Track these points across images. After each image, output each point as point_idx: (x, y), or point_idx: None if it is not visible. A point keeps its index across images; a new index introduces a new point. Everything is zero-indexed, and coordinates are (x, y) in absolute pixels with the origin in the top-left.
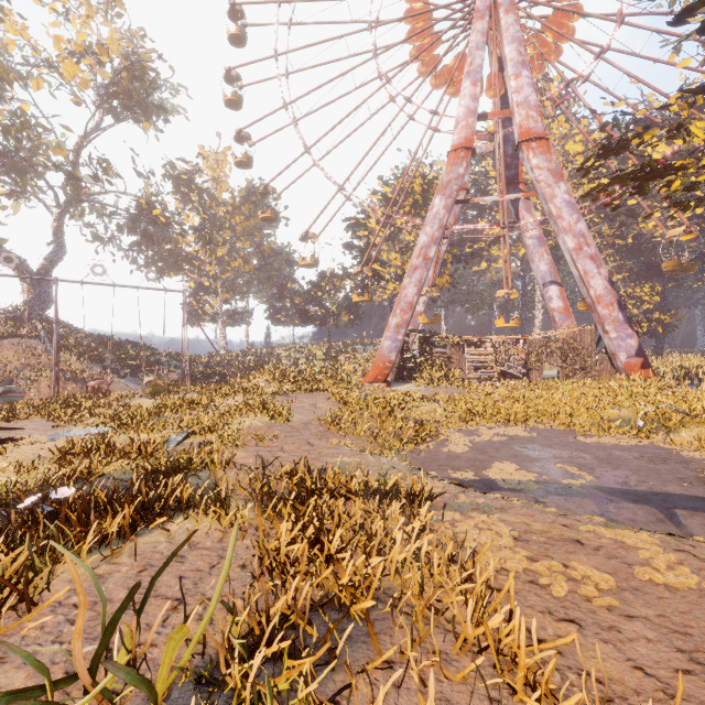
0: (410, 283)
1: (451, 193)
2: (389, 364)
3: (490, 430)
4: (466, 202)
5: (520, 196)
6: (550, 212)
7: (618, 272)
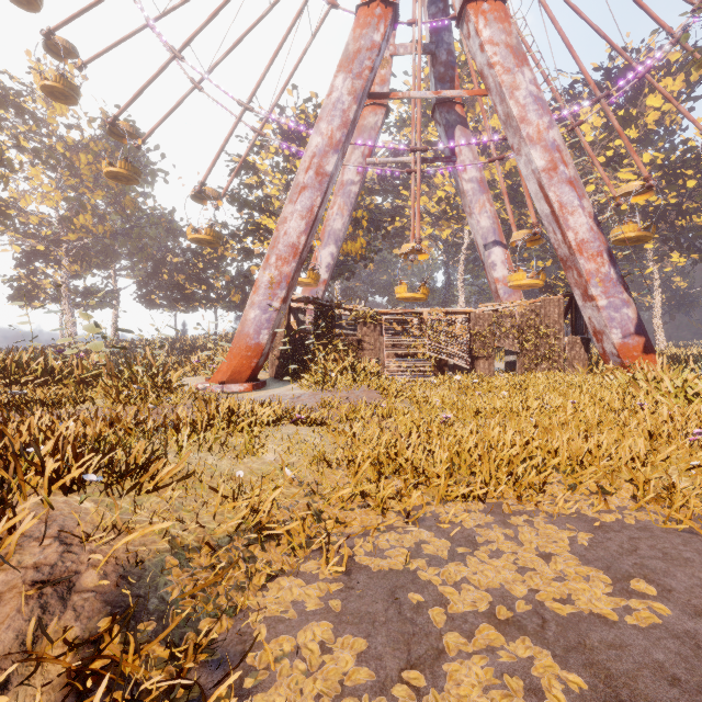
0: (293, 212)
1: (360, 70)
2: (256, 349)
3: (467, 565)
4: (385, 96)
5: (464, 93)
6: (508, 113)
7: (543, 258)
